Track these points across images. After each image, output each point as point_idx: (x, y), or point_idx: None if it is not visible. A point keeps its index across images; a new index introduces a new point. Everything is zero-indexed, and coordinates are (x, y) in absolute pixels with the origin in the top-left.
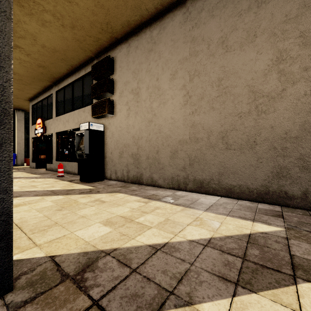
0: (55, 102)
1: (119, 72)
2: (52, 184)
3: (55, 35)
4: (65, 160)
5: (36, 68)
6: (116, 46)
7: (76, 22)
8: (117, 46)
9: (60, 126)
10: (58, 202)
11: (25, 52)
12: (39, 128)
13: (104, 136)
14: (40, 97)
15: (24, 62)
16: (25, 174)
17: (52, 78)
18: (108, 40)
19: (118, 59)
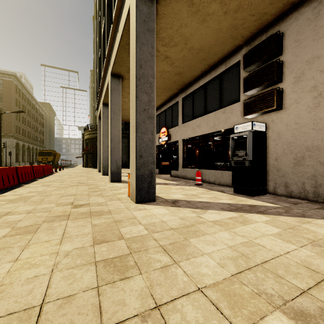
0: (181, 109)
1: (295, 48)
2: (211, 195)
3: (210, 29)
4: (192, 167)
5: (172, 77)
6: (287, 16)
7: (244, 0)
8: (289, 15)
9: (187, 132)
10: (282, 228)
11: (170, 62)
12: (163, 136)
13: (265, 138)
14: (163, 108)
15: (164, 73)
16: (161, 180)
17: (181, 85)
18: (277, 11)
19: (292, 32)
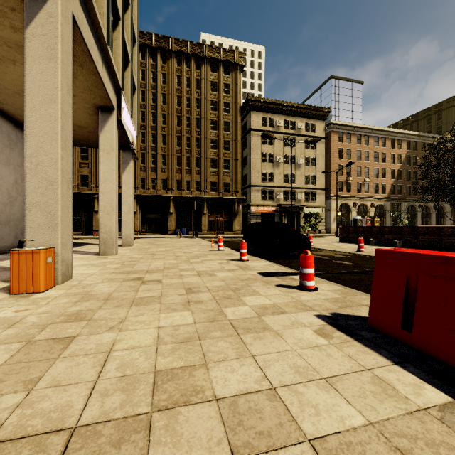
0: None
1: None
2: None
3: None
4: None
5: None
6: None
7: None
8: None
9: None
10: None
11: None
12: None
13: None
14: None
15: None
16: None
17: None
18: None
19: None
